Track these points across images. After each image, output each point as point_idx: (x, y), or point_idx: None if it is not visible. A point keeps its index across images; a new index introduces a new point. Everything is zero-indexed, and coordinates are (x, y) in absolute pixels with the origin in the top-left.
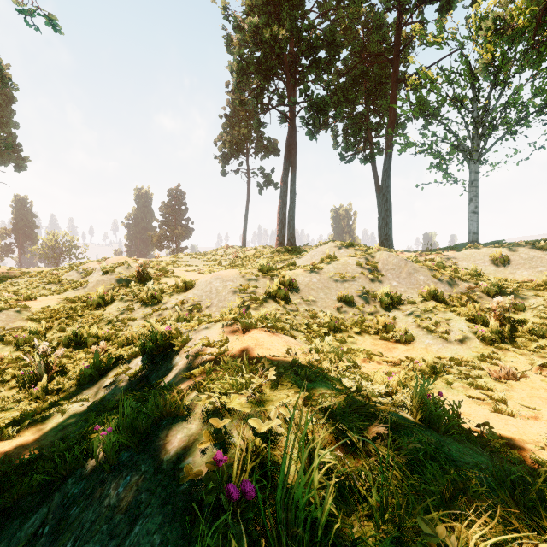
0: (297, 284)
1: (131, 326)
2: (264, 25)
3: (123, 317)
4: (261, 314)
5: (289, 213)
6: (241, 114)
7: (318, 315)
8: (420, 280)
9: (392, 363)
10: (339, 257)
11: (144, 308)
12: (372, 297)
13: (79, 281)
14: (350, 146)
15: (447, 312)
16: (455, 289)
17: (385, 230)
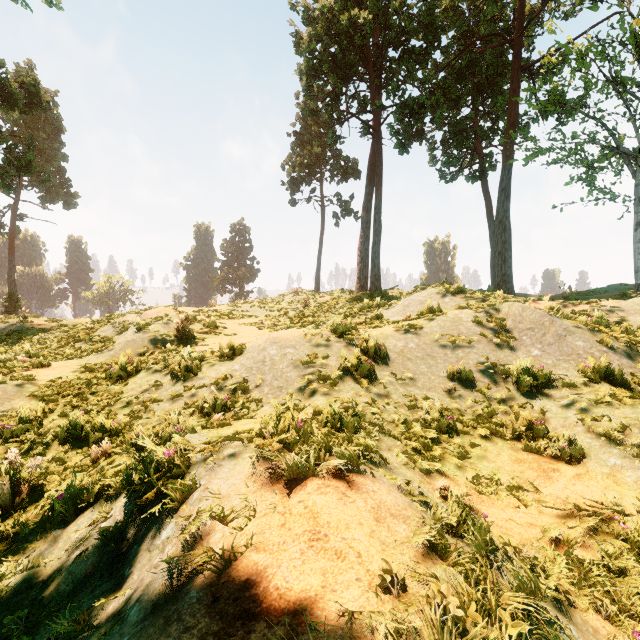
0: (387, 351)
1: (153, 411)
2: (341, 10)
3: (146, 396)
4: (333, 411)
5: (372, 249)
6: (313, 130)
7: (420, 404)
8: (578, 348)
9: (561, 510)
10: (444, 309)
11: (174, 383)
12: (501, 374)
13: (112, 339)
14: (454, 160)
15: (638, 406)
16: (638, 363)
17: (502, 268)
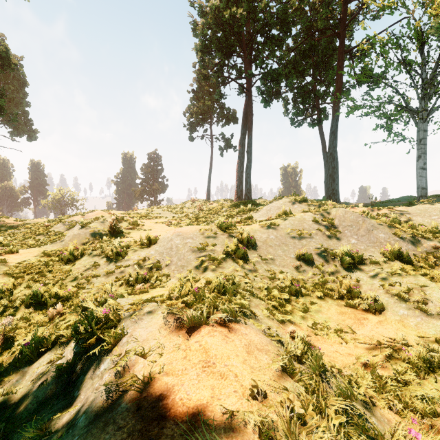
0: (255, 240)
1: (93, 283)
2: (224, 8)
3: (88, 273)
4: (219, 281)
5: (246, 171)
6: (205, 89)
7: (277, 276)
8: (381, 238)
9: (369, 344)
10: (294, 212)
11: (108, 263)
12: (331, 256)
13: (63, 233)
14: (300, 112)
15: (418, 276)
16: (418, 248)
17: (332, 185)
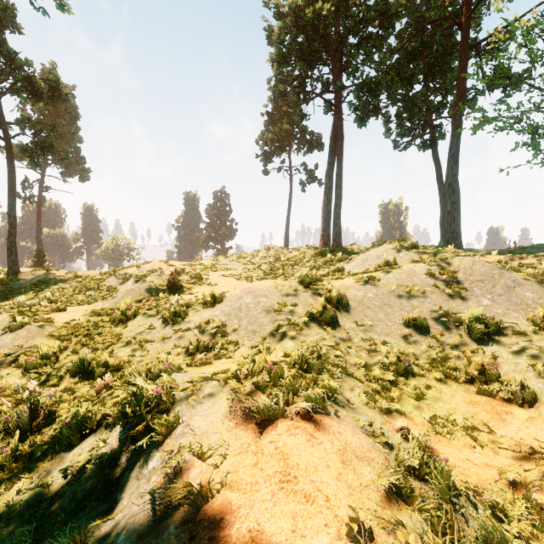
0: (348, 300)
1: (147, 350)
2: (307, 5)
3: (142, 337)
4: (300, 354)
5: (334, 210)
6: (283, 110)
7: (379, 348)
8: (527, 298)
9: (516, 452)
10: (399, 262)
11: (165, 326)
12: (454, 322)
13: (116, 288)
14: (407, 131)
15: None
16: None
17: (451, 226)
